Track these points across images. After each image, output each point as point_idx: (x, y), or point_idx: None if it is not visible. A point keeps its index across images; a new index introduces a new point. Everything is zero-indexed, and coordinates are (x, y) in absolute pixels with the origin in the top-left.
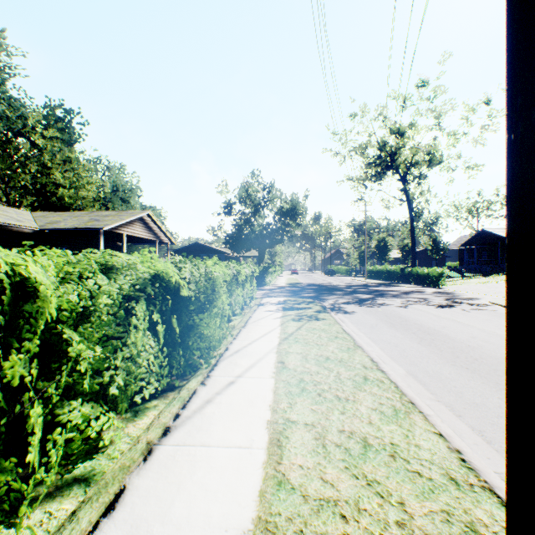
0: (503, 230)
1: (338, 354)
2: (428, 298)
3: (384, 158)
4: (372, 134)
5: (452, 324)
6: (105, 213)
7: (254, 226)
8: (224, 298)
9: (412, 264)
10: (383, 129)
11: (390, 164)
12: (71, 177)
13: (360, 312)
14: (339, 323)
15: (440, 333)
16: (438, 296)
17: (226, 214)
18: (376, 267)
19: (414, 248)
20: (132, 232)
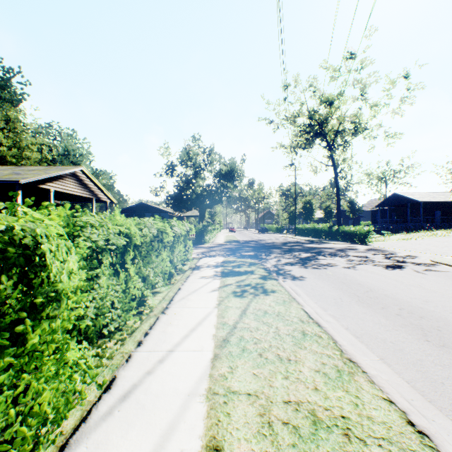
0: (411, 193)
1: (330, 395)
2: (368, 257)
3: (314, 127)
4: (304, 103)
5: (432, 296)
6: (33, 168)
7: (195, 187)
8: (132, 272)
9: (337, 223)
10: (313, 98)
11: (320, 131)
12: (15, 138)
13: (310, 276)
14: (296, 300)
15: (434, 314)
16: (375, 254)
17: (167, 175)
18: (305, 226)
19: (339, 208)
20: (62, 188)
